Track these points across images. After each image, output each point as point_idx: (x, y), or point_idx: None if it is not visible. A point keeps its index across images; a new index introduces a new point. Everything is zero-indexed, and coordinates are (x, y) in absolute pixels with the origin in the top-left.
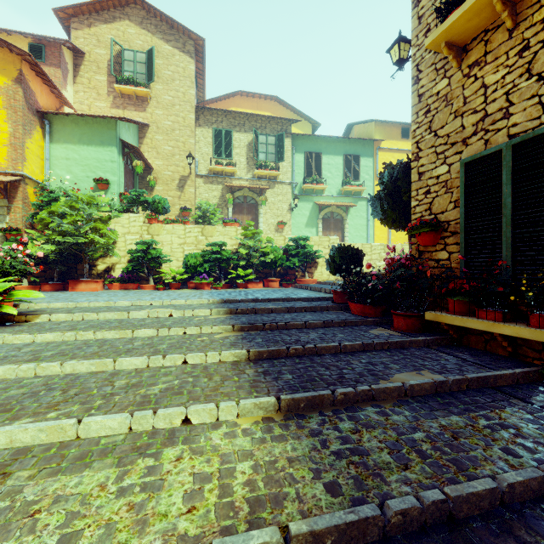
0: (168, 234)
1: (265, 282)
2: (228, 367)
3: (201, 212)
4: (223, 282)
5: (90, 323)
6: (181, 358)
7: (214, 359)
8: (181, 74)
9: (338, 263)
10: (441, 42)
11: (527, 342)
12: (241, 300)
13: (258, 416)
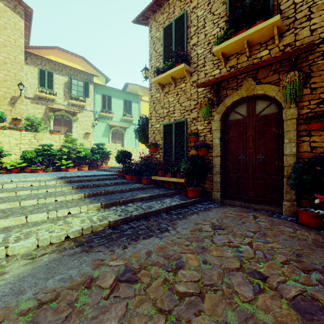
0: (6, 136)
1: (79, 168)
2: (77, 200)
3: (29, 122)
4: (51, 168)
5: None
6: (54, 199)
7: (70, 198)
8: (12, 26)
9: (121, 158)
10: (157, 82)
11: (178, 183)
12: (71, 176)
13: (95, 209)
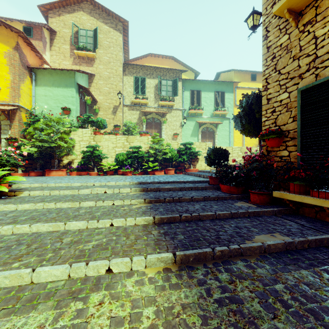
0: (106, 141)
1: (166, 171)
2: (140, 229)
3: (127, 127)
4: (139, 171)
5: (54, 197)
6: (109, 222)
7: (131, 223)
8: (114, 43)
9: (213, 159)
10: (284, 9)
11: None
12: (150, 182)
13: (160, 267)
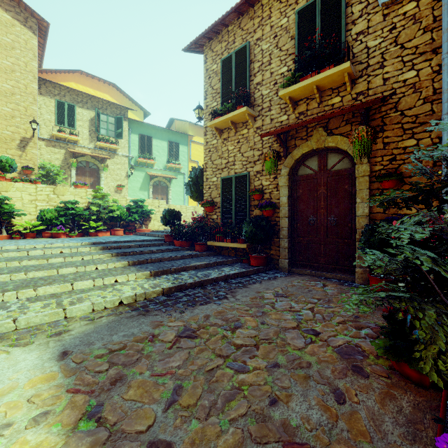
0: (18, 191)
1: (112, 231)
2: (121, 268)
3: (45, 171)
4: (76, 232)
5: (3, 259)
6: (95, 266)
7: (112, 266)
8: (22, 45)
9: (168, 219)
10: (213, 126)
11: (239, 250)
12: (106, 242)
13: (144, 278)
